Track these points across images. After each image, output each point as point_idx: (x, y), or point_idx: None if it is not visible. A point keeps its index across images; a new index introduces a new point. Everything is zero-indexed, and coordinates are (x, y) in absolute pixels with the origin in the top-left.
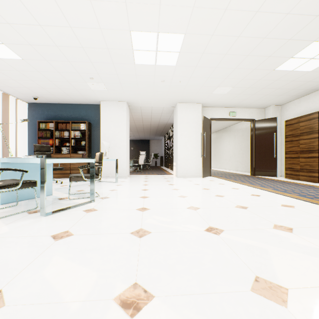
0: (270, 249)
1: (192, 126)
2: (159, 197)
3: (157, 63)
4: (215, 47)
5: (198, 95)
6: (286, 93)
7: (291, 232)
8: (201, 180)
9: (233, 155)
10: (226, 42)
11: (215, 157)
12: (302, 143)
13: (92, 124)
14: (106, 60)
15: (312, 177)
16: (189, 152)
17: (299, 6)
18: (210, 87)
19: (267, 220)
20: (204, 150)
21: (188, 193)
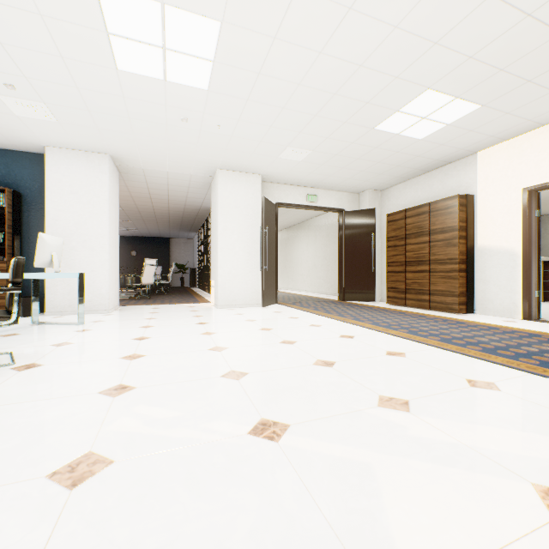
0: (378, 463)
1: (244, 214)
2: (167, 353)
3: (169, 76)
4: (281, 65)
5: (254, 159)
6: (389, 172)
7: (407, 410)
8: (260, 311)
9: (314, 268)
10: (300, 59)
11: (286, 270)
12: (409, 250)
13: (26, 197)
14: (43, 44)
15: (422, 301)
16: (240, 262)
17: (413, 18)
18: (275, 146)
19: (368, 388)
20: (266, 258)
21: (231, 340)
